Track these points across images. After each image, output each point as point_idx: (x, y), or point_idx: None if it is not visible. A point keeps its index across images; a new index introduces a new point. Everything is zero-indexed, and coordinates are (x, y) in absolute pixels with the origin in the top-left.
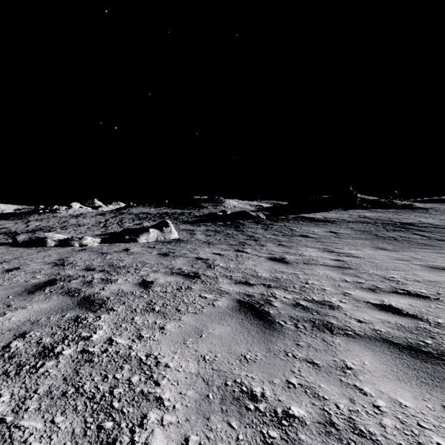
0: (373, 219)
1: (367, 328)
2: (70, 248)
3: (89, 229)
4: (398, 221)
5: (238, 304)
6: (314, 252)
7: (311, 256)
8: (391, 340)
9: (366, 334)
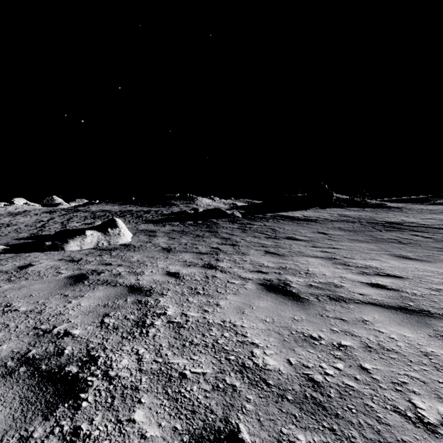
0: (355, 218)
1: None
2: None
3: (15, 231)
4: (382, 220)
5: None
6: (322, 265)
7: (326, 275)
8: None
9: None
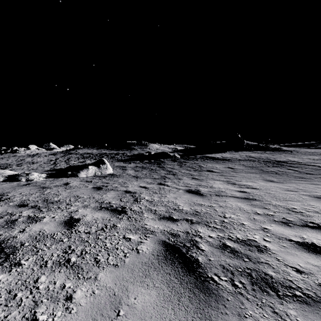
0: (257, 158)
1: (312, 283)
2: (16, 183)
3: (40, 166)
4: (274, 159)
5: (164, 248)
6: (221, 184)
7: (220, 188)
8: None
9: (318, 296)
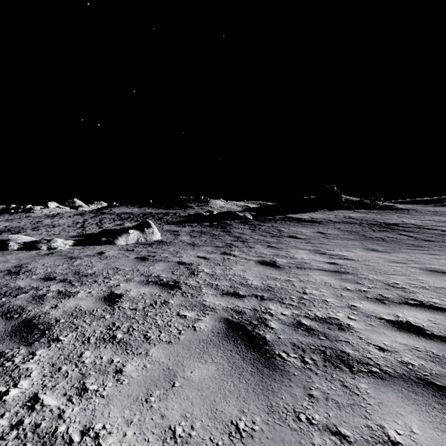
0: (358, 219)
1: (394, 360)
2: (35, 252)
3: (64, 230)
4: (383, 221)
5: (226, 325)
6: (305, 254)
7: (303, 259)
8: (431, 381)
9: (397, 372)
